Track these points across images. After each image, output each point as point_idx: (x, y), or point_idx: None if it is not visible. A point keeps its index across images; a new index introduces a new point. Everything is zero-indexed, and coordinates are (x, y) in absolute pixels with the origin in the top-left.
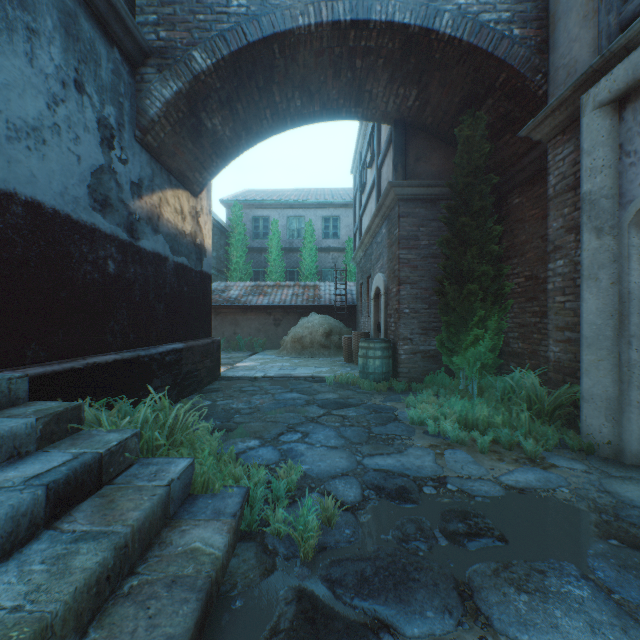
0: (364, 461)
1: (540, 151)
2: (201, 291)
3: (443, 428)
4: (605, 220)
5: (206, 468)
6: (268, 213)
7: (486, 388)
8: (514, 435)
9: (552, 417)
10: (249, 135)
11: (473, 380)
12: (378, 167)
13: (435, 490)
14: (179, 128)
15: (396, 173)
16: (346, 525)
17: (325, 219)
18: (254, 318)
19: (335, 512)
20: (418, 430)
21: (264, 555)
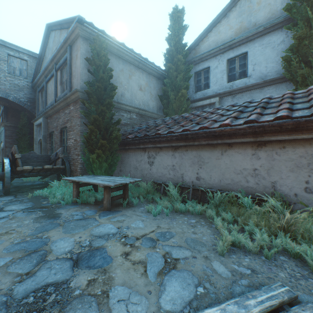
0: None
1: None
2: None
3: None
4: (36, 142)
5: None
6: None
7: None
8: None
9: None
10: None
11: None
12: (2, 110)
13: None
14: None
15: (5, 119)
16: None
17: None
18: None
19: None
20: None
21: None
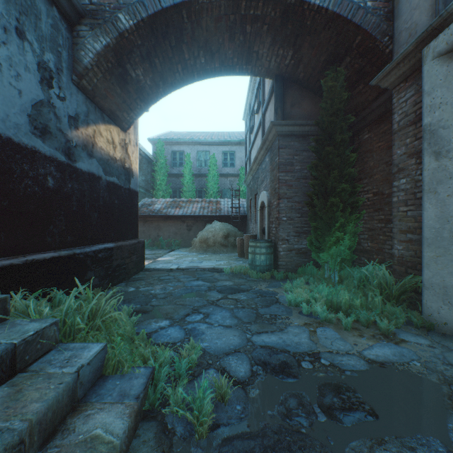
0: (253, 338)
1: (386, 97)
2: (129, 204)
3: (314, 309)
4: (442, 146)
5: (117, 351)
6: (183, 148)
7: (344, 277)
8: (370, 315)
9: (398, 300)
10: (165, 85)
11: (335, 271)
12: (263, 112)
13: (311, 365)
14: (109, 76)
15: (276, 115)
16: (237, 401)
17: (224, 153)
18: (172, 225)
19: (228, 390)
20: (294, 311)
21: (163, 435)
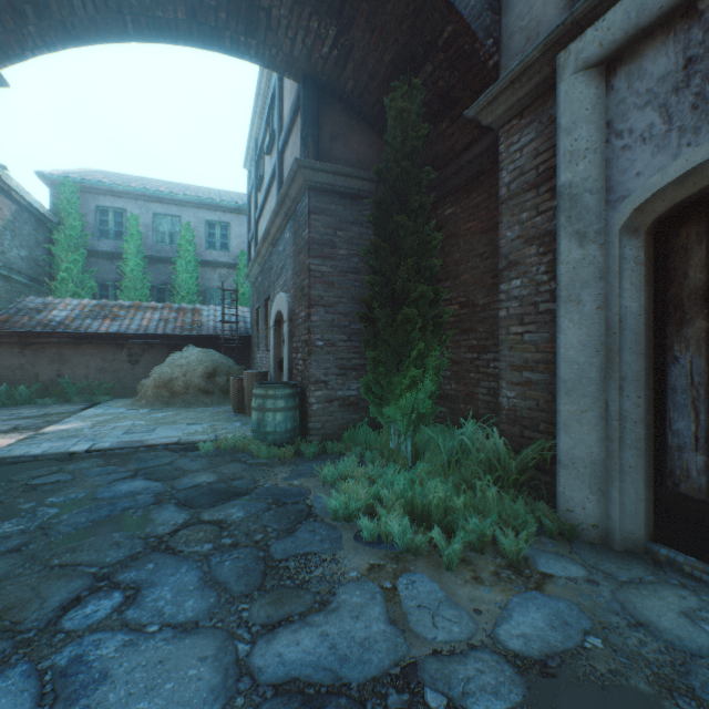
0: (254, 658)
1: (483, 147)
2: None
3: (386, 529)
4: (590, 222)
5: None
6: (124, 204)
7: (421, 444)
8: (486, 529)
9: (517, 487)
10: (45, 20)
11: (407, 435)
12: (280, 149)
13: None
14: None
15: (306, 149)
16: None
17: (210, 224)
18: (95, 352)
19: None
20: (346, 533)
21: None
